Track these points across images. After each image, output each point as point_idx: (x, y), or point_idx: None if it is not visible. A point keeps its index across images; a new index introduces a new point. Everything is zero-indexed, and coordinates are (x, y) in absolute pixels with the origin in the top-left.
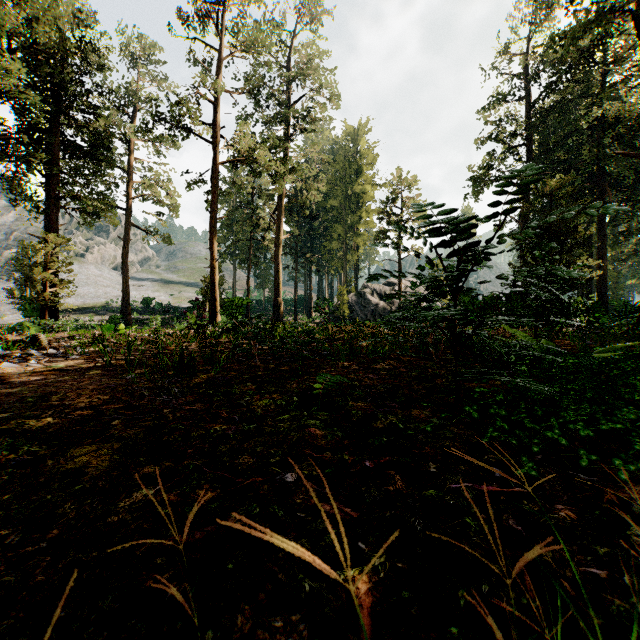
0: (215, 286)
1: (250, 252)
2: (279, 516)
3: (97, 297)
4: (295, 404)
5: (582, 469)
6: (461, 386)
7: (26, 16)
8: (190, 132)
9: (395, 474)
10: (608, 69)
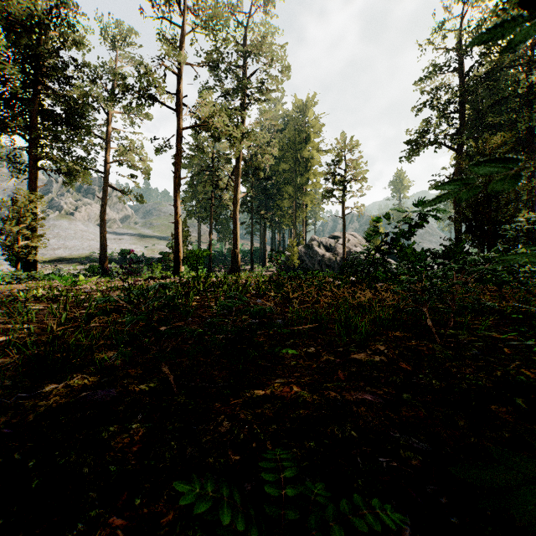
0: (179, 239)
1: (212, 209)
2: None
3: (82, 249)
4: None
5: None
6: None
7: None
8: (156, 100)
9: None
10: None
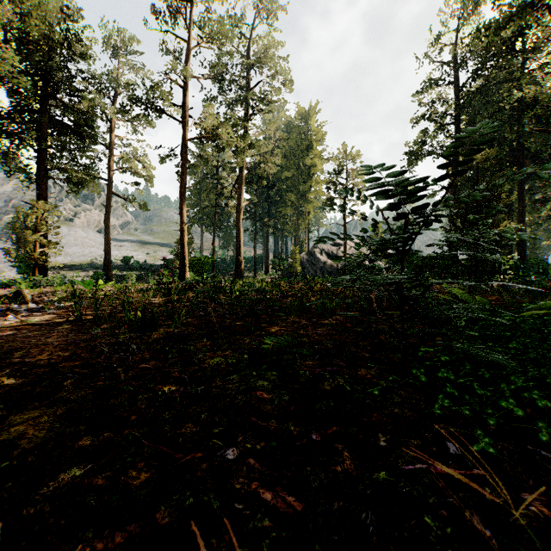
0: (184, 246)
1: (215, 217)
2: (214, 508)
3: (83, 256)
4: (245, 363)
5: (540, 442)
6: (408, 348)
7: (19, 11)
8: (162, 112)
9: (343, 449)
10: (527, 57)
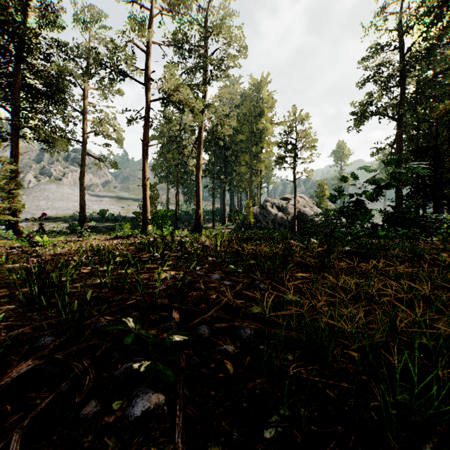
0: (146, 200)
1: (178, 175)
2: None
3: (67, 209)
4: None
5: None
6: None
7: None
8: (126, 75)
9: None
10: None
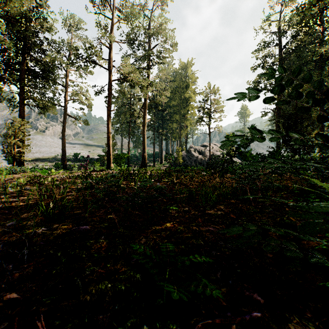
0: (110, 147)
1: (130, 129)
2: None
3: (50, 153)
4: (135, 295)
5: None
6: None
7: None
8: (96, 64)
9: None
10: (325, 27)
